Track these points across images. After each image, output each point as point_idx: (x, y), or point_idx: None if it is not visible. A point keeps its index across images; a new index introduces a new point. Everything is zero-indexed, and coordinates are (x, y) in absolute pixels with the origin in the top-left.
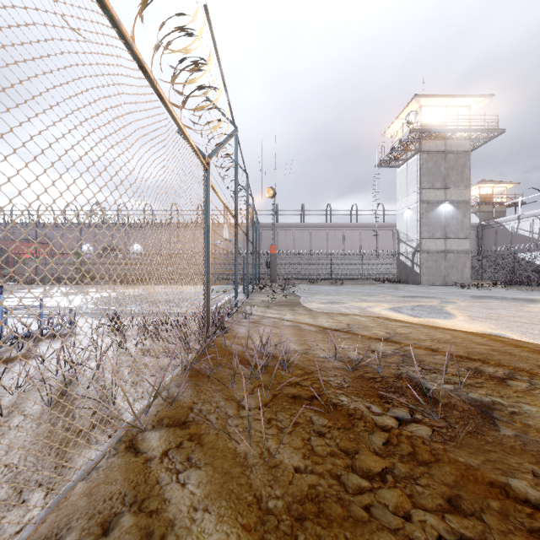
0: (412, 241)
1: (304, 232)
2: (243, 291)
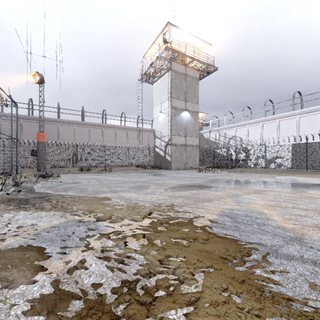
0: (164, 137)
1: (83, 128)
2: None
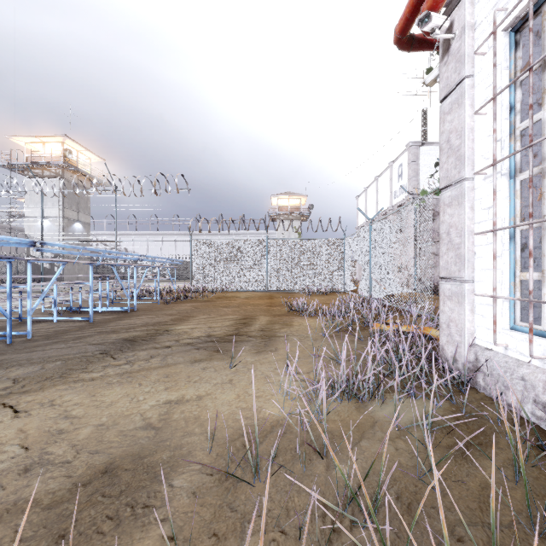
0: (52, 247)
1: None
2: None
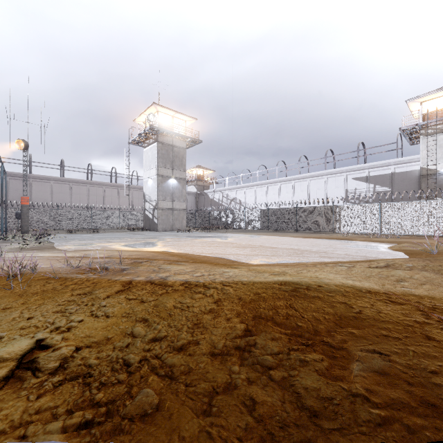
0: (153, 201)
1: (63, 186)
2: None
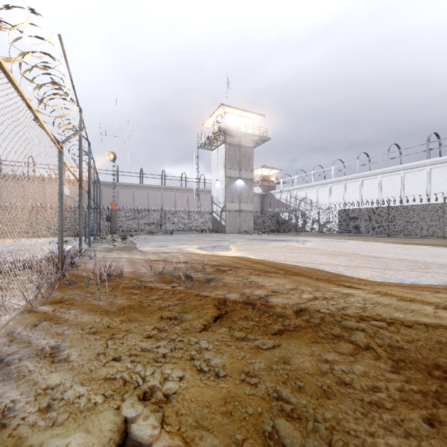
0: (220, 203)
1: (142, 191)
2: (85, 241)
